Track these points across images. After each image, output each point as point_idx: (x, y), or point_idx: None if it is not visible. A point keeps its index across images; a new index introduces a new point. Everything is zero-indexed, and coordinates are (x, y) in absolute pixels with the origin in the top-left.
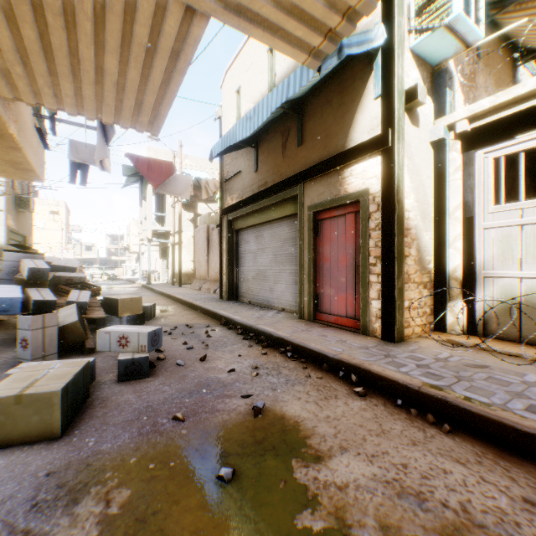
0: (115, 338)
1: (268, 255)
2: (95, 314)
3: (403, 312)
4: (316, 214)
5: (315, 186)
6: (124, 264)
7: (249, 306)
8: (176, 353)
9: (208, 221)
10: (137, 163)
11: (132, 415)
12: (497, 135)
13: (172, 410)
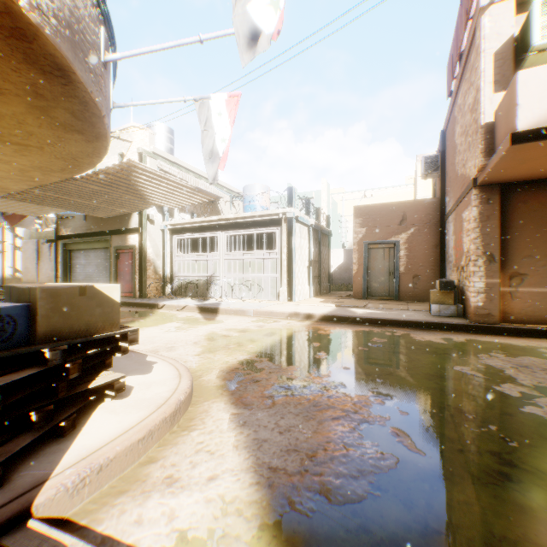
0: None
1: (94, 266)
2: None
3: (146, 288)
4: (118, 250)
5: (117, 238)
6: None
7: None
8: None
9: (36, 235)
10: None
11: None
12: (177, 232)
13: None
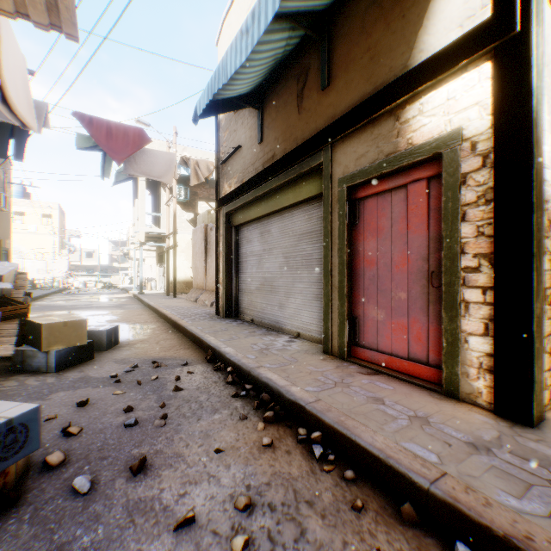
0: None
1: (277, 257)
2: None
3: (541, 363)
4: (353, 191)
5: (350, 145)
6: (120, 271)
7: (250, 328)
8: (96, 441)
9: (207, 220)
10: (91, 127)
11: None
12: None
13: None
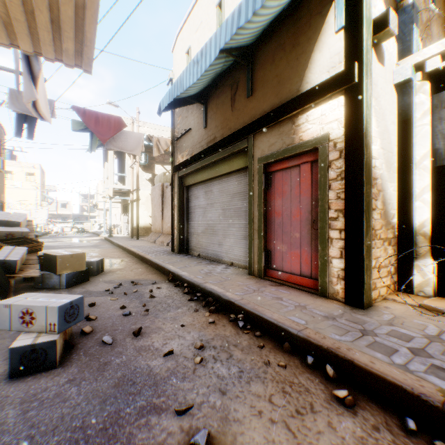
0: (17, 314)
1: (217, 209)
2: (28, 273)
3: (370, 273)
4: (267, 166)
5: (266, 137)
6: (91, 219)
7: (198, 260)
8: (108, 323)
9: (163, 180)
10: (85, 117)
11: None
12: None
13: None
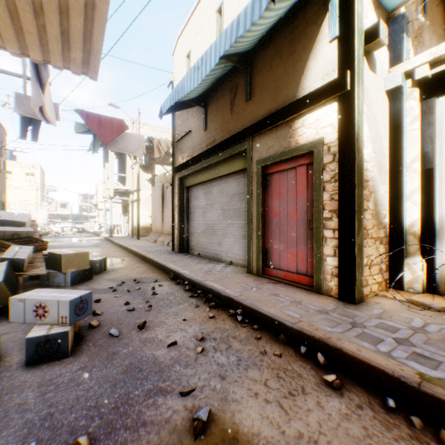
0: (31, 307)
1: (216, 210)
2: (35, 271)
3: (362, 270)
4: (265, 168)
5: (264, 140)
6: (91, 219)
7: (198, 259)
8: (114, 317)
9: (163, 180)
10: (88, 119)
11: (16, 438)
12: None
13: (78, 424)
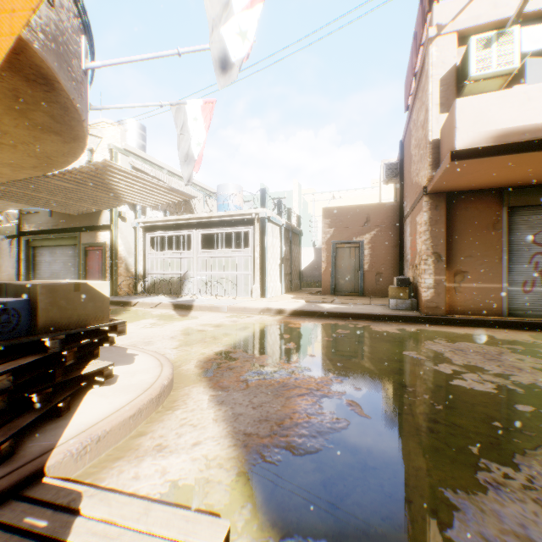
0: None
1: (60, 264)
2: None
3: (118, 286)
4: (87, 247)
5: (86, 235)
6: None
7: None
8: None
9: None
10: None
11: None
12: (150, 230)
13: None
